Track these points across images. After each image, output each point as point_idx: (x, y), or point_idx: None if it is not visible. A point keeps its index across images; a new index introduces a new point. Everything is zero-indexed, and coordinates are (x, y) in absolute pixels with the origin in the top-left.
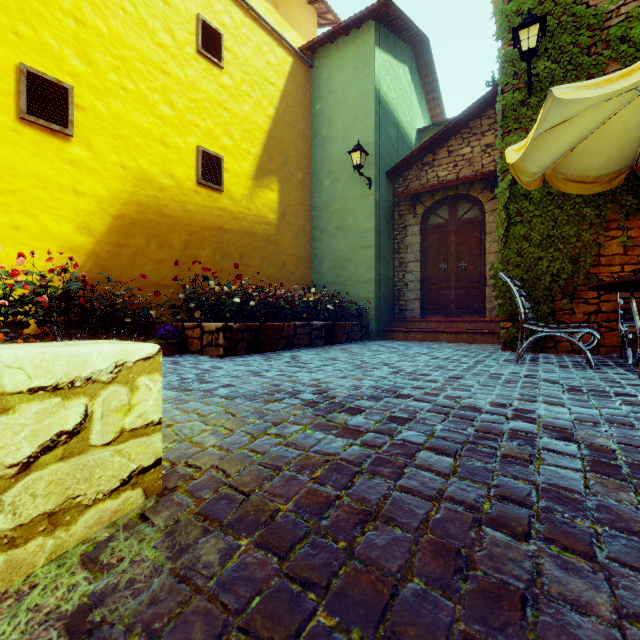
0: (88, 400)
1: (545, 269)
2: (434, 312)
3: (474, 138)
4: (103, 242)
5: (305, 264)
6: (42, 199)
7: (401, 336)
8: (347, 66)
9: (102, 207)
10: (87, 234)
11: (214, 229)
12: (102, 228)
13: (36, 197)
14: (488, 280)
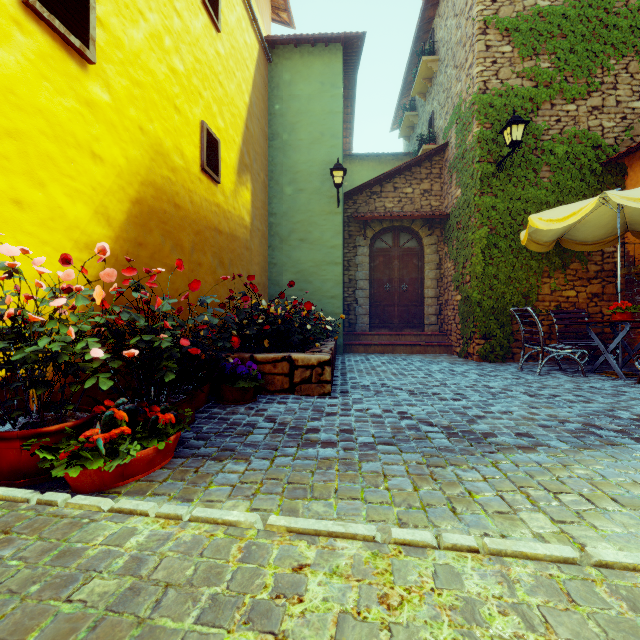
0: None
1: (509, 301)
2: (380, 326)
3: (415, 182)
4: (121, 238)
5: (265, 274)
6: (52, 157)
7: (362, 349)
8: (313, 78)
9: (120, 184)
10: (105, 223)
11: (212, 229)
12: (120, 216)
13: (44, 151)
14: (426, 301)
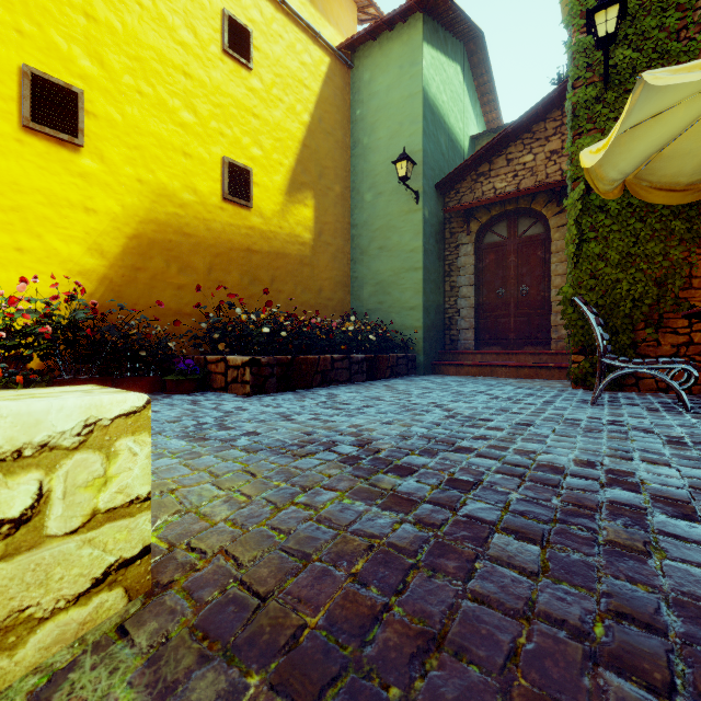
0: (43, 474)
1: (625, 293)
2: (490, 343)
3: (537, 144)
4: (117, 265)
5: (344, 289)
6: (48, 217)
7: (453, 370)
8: (391, 65)
9: (116, 226)
10: (99, 256)
11: (242, 250)
12: (116, 249)
13: (42, 215)
14: (553, 306)
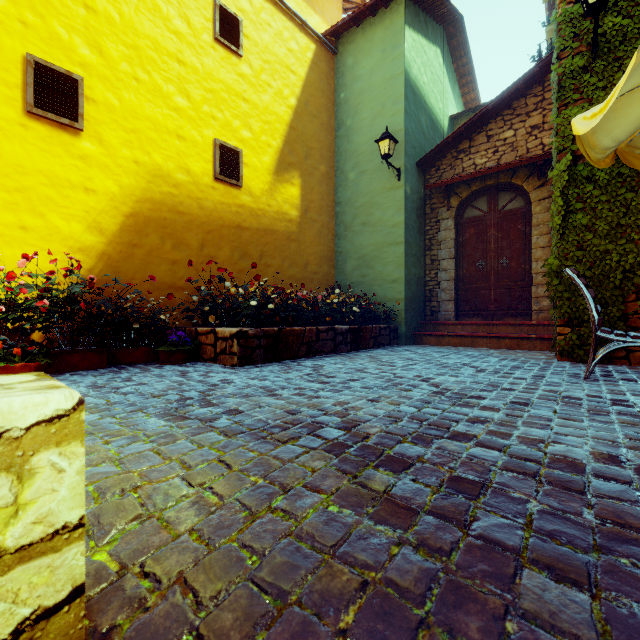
0: None
1: (614, 264)
2: (470, 314)
3: (517, 119)
4: (115, 242)
5: (329, 263)
6: (51, 197)
7: (434, 340)
8: (374, 49)
9: (114, 205)
10: (98, 234)
11: (232, 227)
12: (114, 227)
13: (44, 195)
14: (534, 278)
